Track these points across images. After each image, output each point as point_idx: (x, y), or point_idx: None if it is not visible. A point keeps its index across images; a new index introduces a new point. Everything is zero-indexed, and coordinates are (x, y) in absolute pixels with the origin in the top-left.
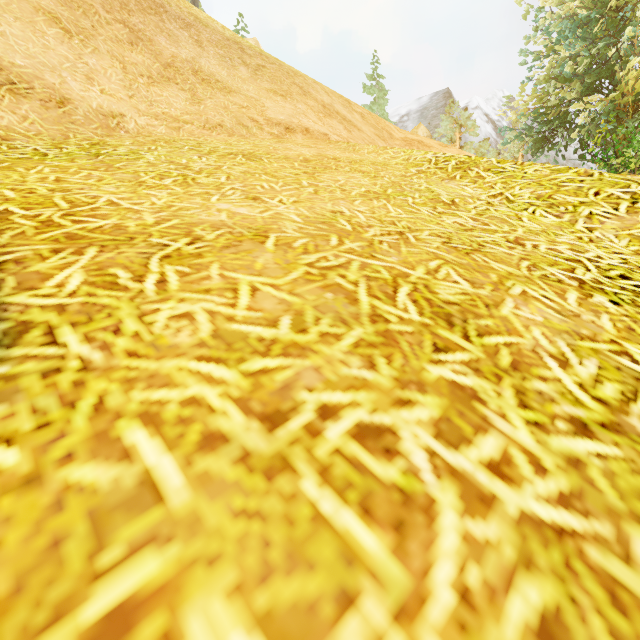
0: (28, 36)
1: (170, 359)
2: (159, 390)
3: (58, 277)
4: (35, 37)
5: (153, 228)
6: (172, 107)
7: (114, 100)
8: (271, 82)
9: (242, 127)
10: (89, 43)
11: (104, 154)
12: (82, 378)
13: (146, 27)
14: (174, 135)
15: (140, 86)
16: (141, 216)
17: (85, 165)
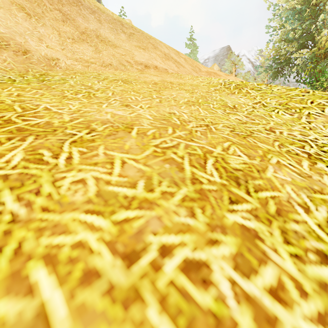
0: (7, 17)
1: (68, 212)
2: (59, 236)
3: (7, 156)
4: (11, 17)
5: (68, 124)
6: (85, 55)
7: (53, 51)
8: (137, 42)
9: (122, 65)
10: (40, 21)
11: (47, 80)
12: (10, 228)
13: (71, 12)
14: (86, 70)
15: (68, 44)
16: (62, 116)
17: (35, 86)
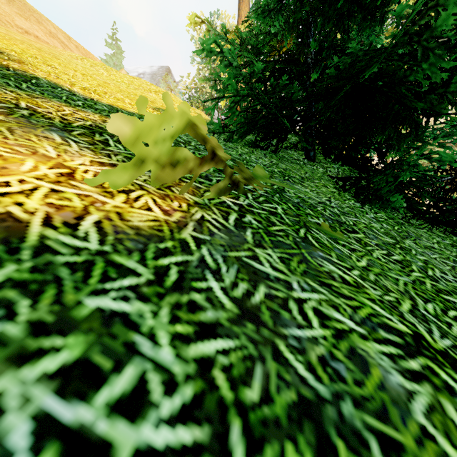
0: None
1: None
2: None
3: None
4: None
5: None
6: None
7: None
8: (19, 10)
9: (2, 22)
10: None
11: None
12: None
13: None
14: None
15: None
16: None
17: None
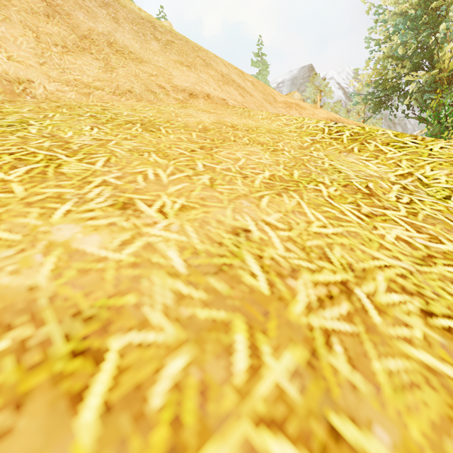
0: None
1: None
2: None
3: None
4: None
5: None
6: (84, 74)
7: (22, 66)
8: (178, 55)
9: (150, 93)
10: None
11: None
12: None
13: (65, 3)
14: (83, 100)
15: (53, 54)
16: None
17: None
